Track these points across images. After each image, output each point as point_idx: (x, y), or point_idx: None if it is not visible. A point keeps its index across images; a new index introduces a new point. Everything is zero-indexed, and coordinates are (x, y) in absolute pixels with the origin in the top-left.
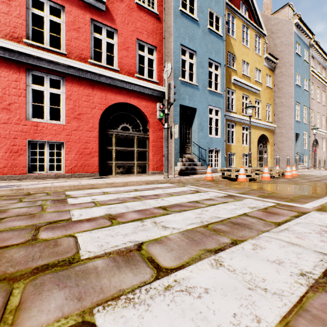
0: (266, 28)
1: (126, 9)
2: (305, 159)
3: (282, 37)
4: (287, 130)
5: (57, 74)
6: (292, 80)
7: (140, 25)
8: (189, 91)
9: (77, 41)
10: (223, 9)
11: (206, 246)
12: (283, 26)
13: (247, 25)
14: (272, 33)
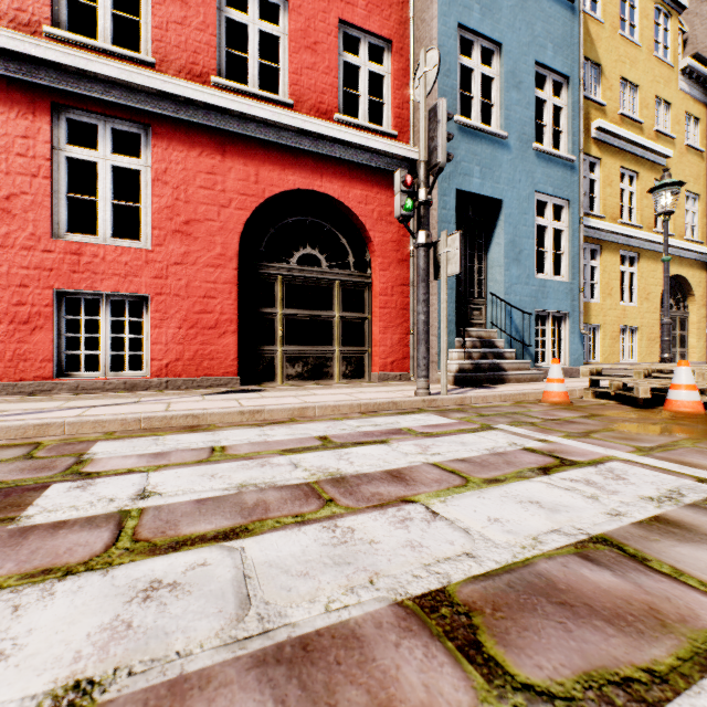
0: None
1: None
2: None
3: None
4: None
5: (132, 117)
6: None
7: None
8: (481, 152)
9: (183, 30)
10: None
11: None
12: None
13: None
14: (701, 4)
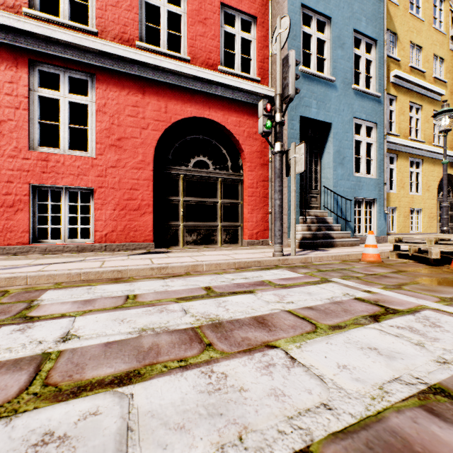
0: None
1: None
2: None
3: None
4: None
5: (82, 68)
6: None
7: None
8: (317, 91)
9: (117, 10)
10: None
11: None
12: None
13: None
14: None
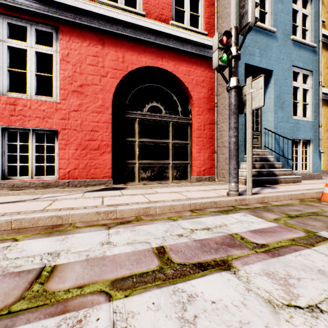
0: None
1: None
2: None
3: None
4: None
5: (47, 21)
6: None
7: None
8: (260, 41)
9: None
10: None
11: None
12: None
13: None
14: None
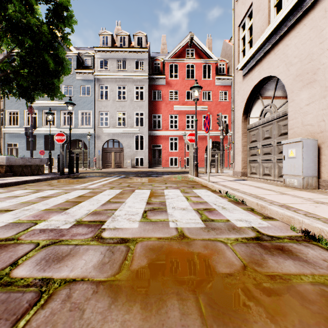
0: None
1: (215, 105)
2: None
3: None
4: None
5: None
6: None
7: (220, 109)
8: None
9: (198, 124)
10: None
11: None
12: None
13: None
14: None
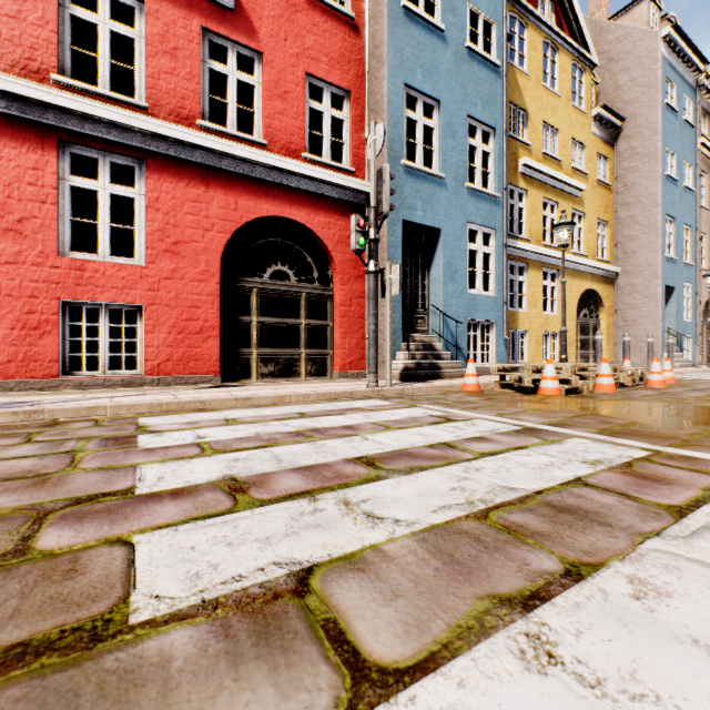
0: (597, 51)
1: (282, 7)
2: (687, 345)
3: (635, 69)
4: (645, 279)
5: (128, 152)
6: (656, 166)
7: (314, 42)
8: (423, 190)
9: (173, 79)
10: (500, 6)
11: (494, 582)
12: (637, 45)
13: (554, 42)
14: (610, 62)
